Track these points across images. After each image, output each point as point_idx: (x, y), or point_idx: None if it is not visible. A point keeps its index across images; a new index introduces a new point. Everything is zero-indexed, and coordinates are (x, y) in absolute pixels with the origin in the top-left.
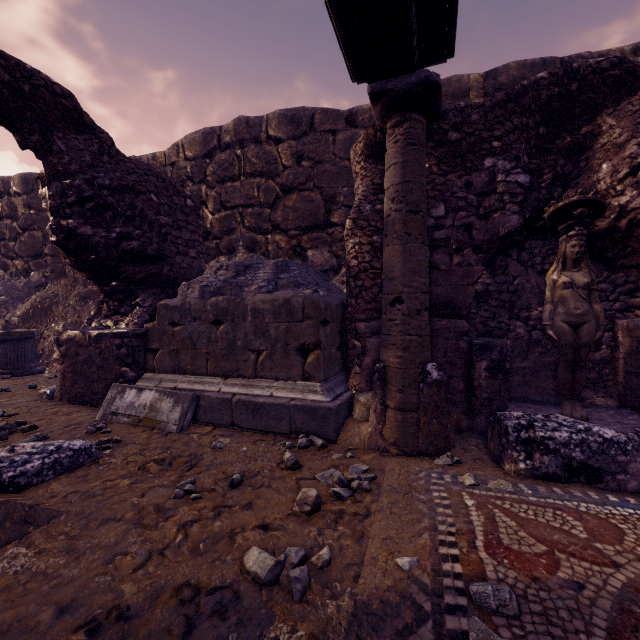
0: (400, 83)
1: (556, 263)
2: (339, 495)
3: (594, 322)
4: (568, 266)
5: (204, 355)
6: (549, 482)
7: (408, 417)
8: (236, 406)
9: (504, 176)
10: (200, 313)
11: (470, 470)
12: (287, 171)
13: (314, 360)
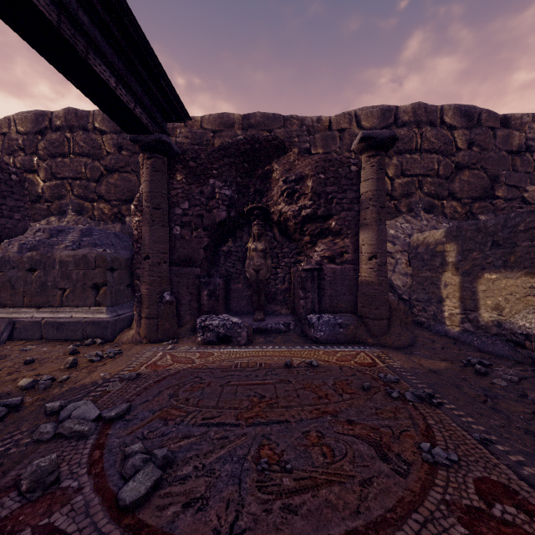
0: (145, 138)
1: (251, 238)
2: (92, 360)
3: (265, 269)
4: (256, 240)
5: (21, 293)
6: (211, 345)
7: (152, 322)
8: (44, 325)
9: (219, 190)
10: (18, 263)
11: (178, 345)
12: (110, 156)
13: (103, 293)
